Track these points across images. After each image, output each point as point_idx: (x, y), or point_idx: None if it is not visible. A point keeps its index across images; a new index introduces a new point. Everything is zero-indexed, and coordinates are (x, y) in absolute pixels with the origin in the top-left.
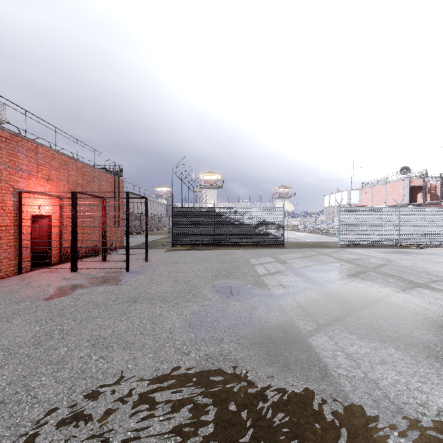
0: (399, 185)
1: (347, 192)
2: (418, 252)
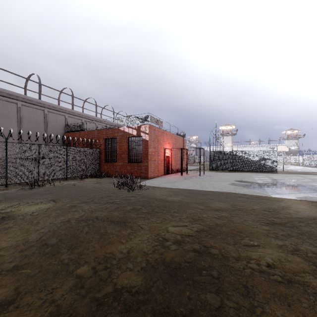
0: None
1: None
2: None
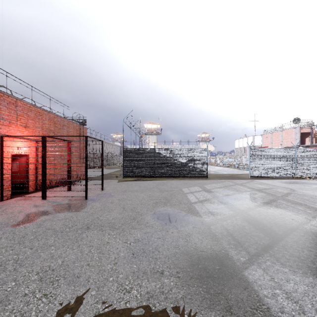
0: (292, 131)
1: (251, 137)
2: (312, 183)
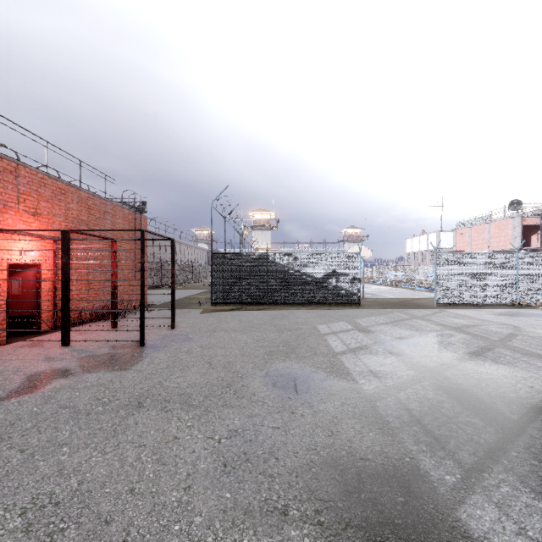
0: (507, 224)
1: (435, 233)
2: None
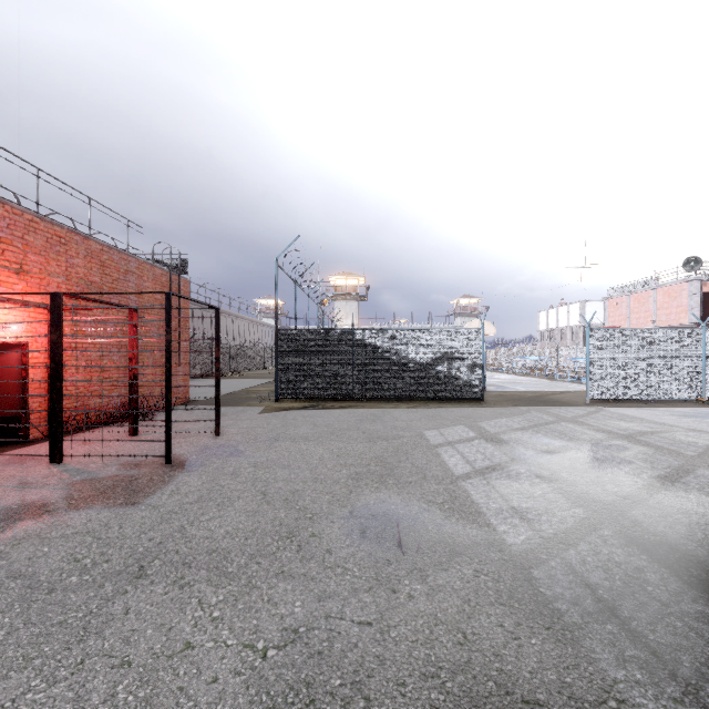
0: (680, 290)
1: (578, 304)
2: None
